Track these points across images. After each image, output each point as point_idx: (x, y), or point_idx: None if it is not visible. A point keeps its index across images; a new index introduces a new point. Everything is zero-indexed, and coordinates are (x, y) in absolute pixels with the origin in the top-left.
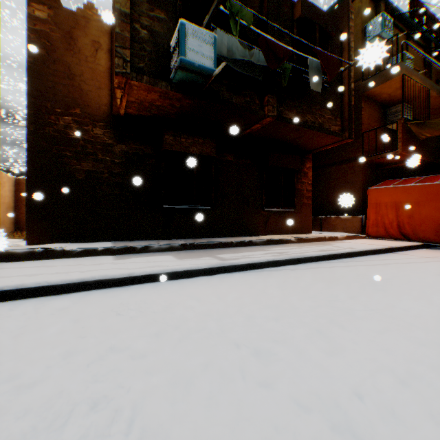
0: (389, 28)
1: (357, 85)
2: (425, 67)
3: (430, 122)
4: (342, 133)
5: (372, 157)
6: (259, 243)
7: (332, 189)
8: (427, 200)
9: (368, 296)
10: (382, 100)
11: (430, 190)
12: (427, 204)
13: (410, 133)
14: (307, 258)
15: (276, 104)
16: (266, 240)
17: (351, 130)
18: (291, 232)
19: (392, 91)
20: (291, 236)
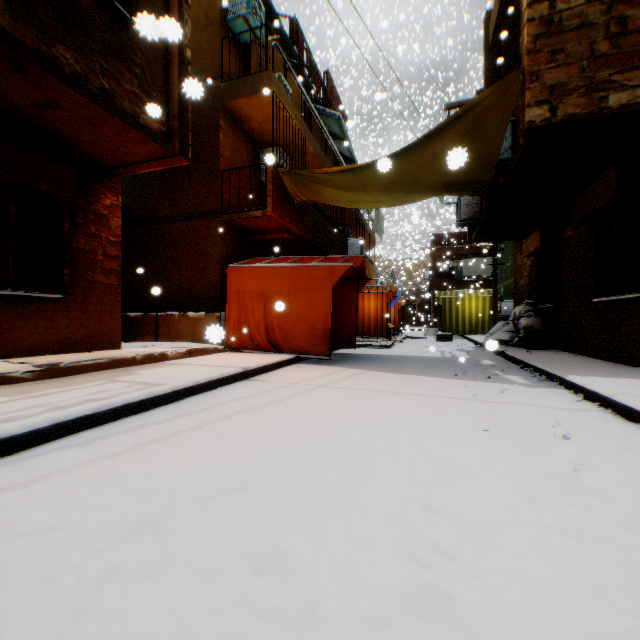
0: (261, 19)
1: (215, 87)
2: (308, 122)
3: (305, 176)
4: (170, 141)
5: (237, 214)
6: None
7: (177, 263)
8: (301, 290)
9: None
10: (254, 133)
11: (304, 275)
12: (302, 296)
13: (285, 189)
14: None
15: None
16: None
17: (187, 143)
18: (56, 350)
19: (264, 119)
20: (36, 361)
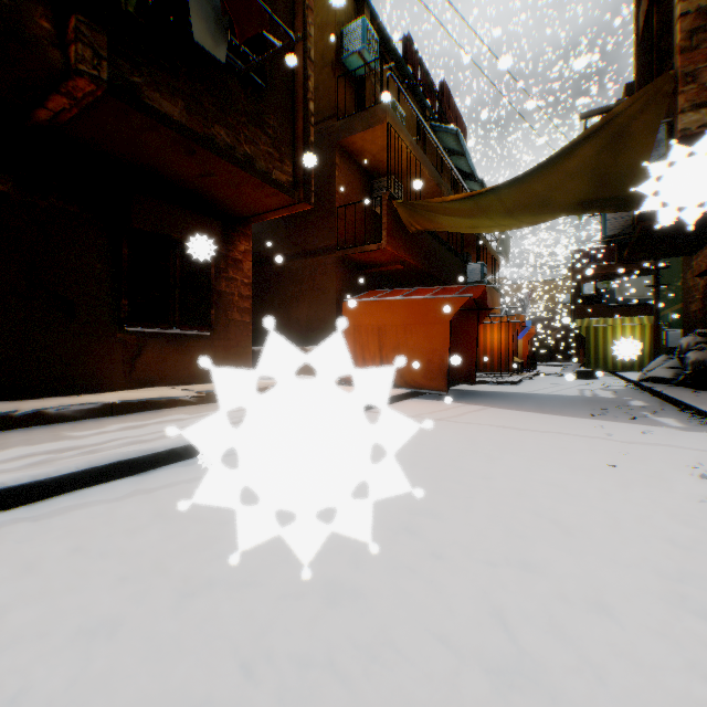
0: (375, 50)
1: (330, 126)
2: (422, 142)
3: (421, 205)
4: (296, 190)
5: (352, 249)
6: (76, 416)
7: (295, 299)
8: (417, 323)
9: (155, 664)
10: (367, 165)
11: (420, 308)
12: (417, 330)
13: (400, 220)
14: (160, 454)
15: (108, 53)
16: (102, 405)
17: (310, 189)
18: (204, 380)
19: (378, 150)
20: (194, 388)
